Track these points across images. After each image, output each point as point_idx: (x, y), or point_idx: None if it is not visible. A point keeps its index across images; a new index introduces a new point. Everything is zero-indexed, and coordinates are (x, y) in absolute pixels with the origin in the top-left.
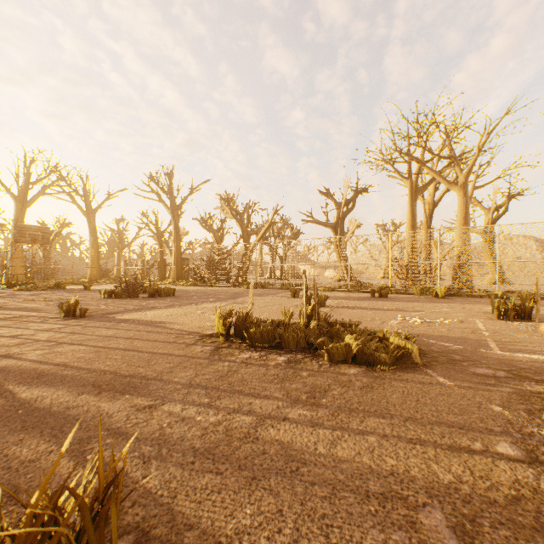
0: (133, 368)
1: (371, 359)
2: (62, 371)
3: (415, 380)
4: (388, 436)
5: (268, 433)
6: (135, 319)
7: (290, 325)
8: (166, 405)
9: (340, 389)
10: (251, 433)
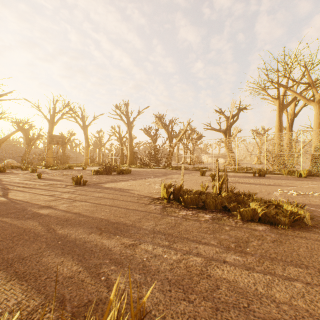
0: (117, 218)
1: (272, 220)
2: (78, 218)
3: (312, 238)
4: (311, 284)
5: (215, 272)
6: (112, 187)
7: (209, 194)
8: (142, 244)
9: (257, 241)
10: (203, 270)
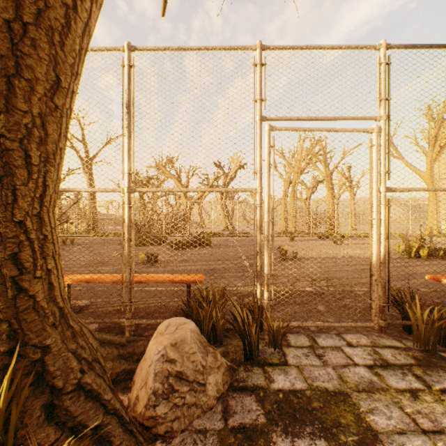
0: None
1: None
2: None
3: None
4: None
5: None
6: (325, 256)
7: (438, 249)
8: None
9: None
10: None
